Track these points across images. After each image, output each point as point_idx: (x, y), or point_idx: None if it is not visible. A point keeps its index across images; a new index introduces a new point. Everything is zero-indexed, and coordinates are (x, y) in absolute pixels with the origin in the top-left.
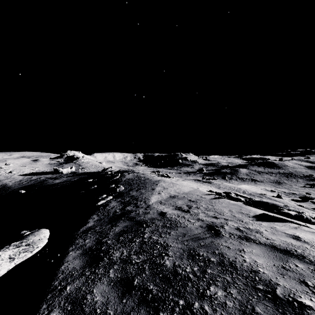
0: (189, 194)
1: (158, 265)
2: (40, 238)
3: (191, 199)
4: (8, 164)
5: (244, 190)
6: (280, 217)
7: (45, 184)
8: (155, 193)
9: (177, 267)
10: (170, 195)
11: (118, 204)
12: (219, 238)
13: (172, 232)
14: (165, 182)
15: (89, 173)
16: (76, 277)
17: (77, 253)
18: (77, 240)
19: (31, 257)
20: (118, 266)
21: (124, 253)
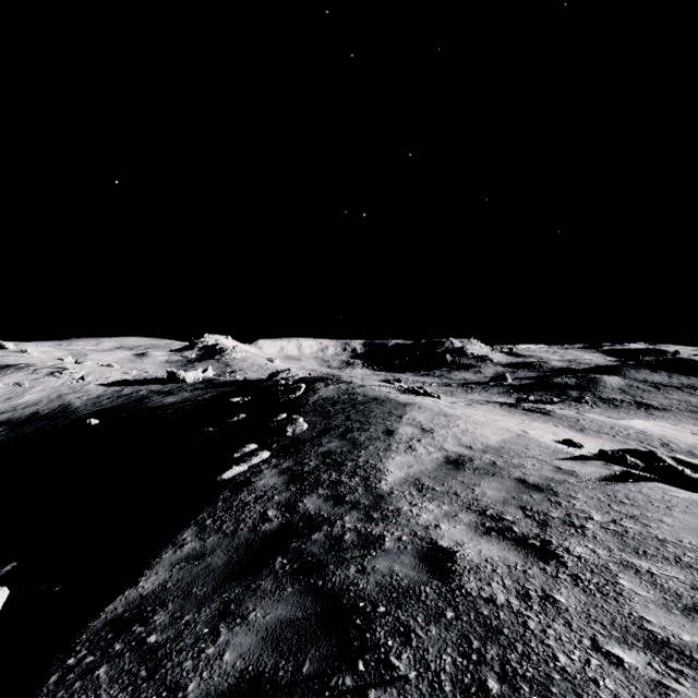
0: (509, 455)
1: None
2: None
3: (524, 477)
4: (81, 362)
5: (663, 440)
6: None
7: (143, 405)
8: (398, 446)
9: None
10: (445, 454)
11: (280, 483)
12: None
13: None
14: (424, 412)
15: (241, 382)
16: None
17: None
18: None
19: None
20: None
21: None
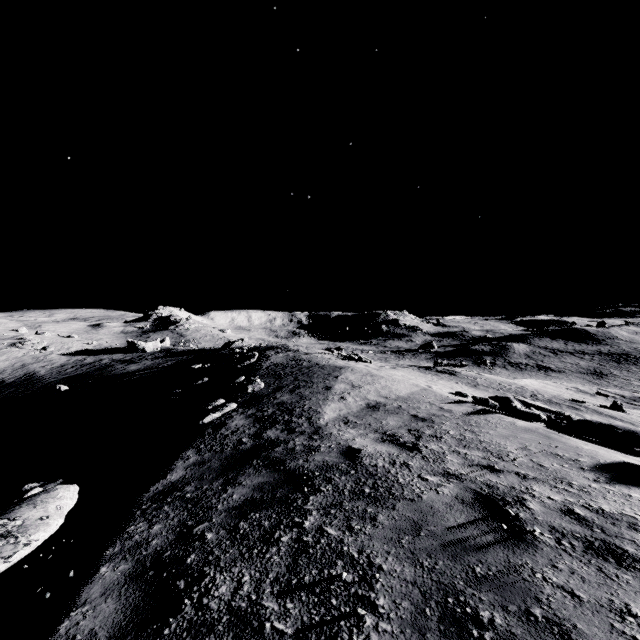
0: (412, 401)
1: None
2: (45, 514)
3: (417, 414)
4: (41, 333)
5: (534, 392)
6: None
7: (108, 373)
8: (333, 397)
9: None
10: (367, 402)
11: (248, 423)
12: (529, 551)
13: (381, 514)
14: (355, 373)
15: (198, 351)
16: None
17: (117, 573)
18: (132, 525)
19: (12, 569)
20: None
21: (245, 585)
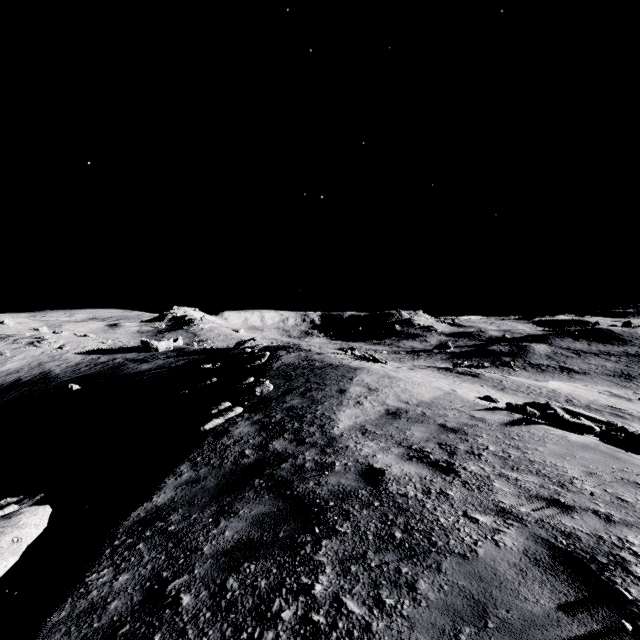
0: (437, 407)
1: None
2: None
3: (445, 423)
4: (58, 332)
5: (568, 397)
6: None
7: (120, 372)
8: (348, 401)
9: None
10: (386, 408)
11: (253, 431)
12: None
13: (422, 579)
14: (371, 375)
15: (210, 351)
16: None
17: None
18: (94, 573)
19: None
20: None
21: None
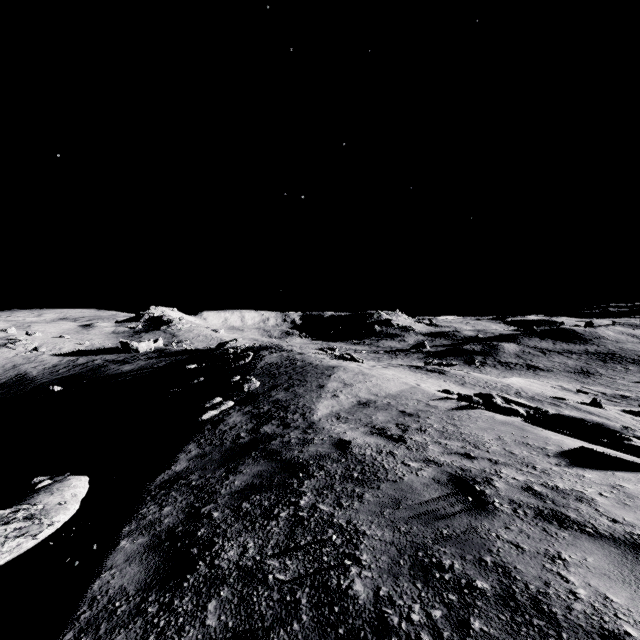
0: (401, 398)
1: (335, 593)
2: (62, 500)
3: (405, 410)
4: (31, 333)
5: (519, 390)
6: (622, 457)
7: (101, 373)
8: (326, 395)
9: (385, 603)
10: (358, 399)
11: (245, 419)
12: (489, 518)
13: (367, 493)
14: (347, 372)
15: (192, 352)
16: (121, 622)
17: (137, 545)
18: (144, 508)
19: (37, 547)
20: (231, 589)
21: (250, 549)
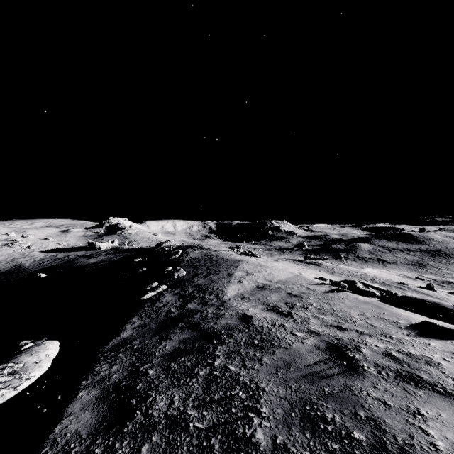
0: (288, 284)
1: (241, 440)
2: (38, 359)
3: (291, 292)
4: (25, 236)
5: (373, 277)
6: None
7: (74, 265)
8: (234, 281)
9: (281, 450)
10: (257, 284)
11: (174, 299)
12: (360, 378)
13: (265, 357)
14: (249, 264)
15: (138, 249)
16: None
17: (90, 396)
18: (98, 366)
19: (18, 396)
20: (160, 435)
21: (175, 401)
